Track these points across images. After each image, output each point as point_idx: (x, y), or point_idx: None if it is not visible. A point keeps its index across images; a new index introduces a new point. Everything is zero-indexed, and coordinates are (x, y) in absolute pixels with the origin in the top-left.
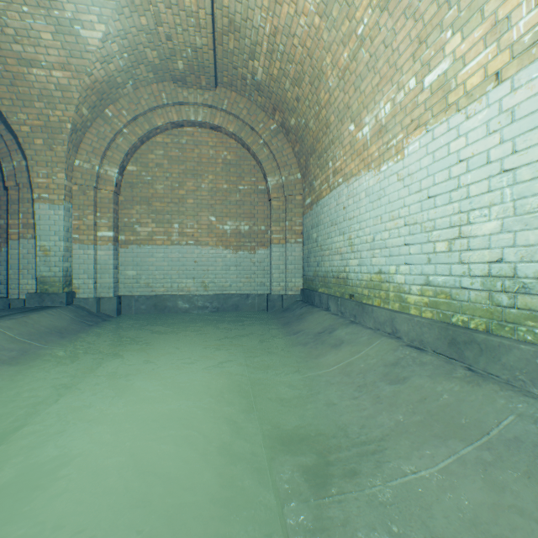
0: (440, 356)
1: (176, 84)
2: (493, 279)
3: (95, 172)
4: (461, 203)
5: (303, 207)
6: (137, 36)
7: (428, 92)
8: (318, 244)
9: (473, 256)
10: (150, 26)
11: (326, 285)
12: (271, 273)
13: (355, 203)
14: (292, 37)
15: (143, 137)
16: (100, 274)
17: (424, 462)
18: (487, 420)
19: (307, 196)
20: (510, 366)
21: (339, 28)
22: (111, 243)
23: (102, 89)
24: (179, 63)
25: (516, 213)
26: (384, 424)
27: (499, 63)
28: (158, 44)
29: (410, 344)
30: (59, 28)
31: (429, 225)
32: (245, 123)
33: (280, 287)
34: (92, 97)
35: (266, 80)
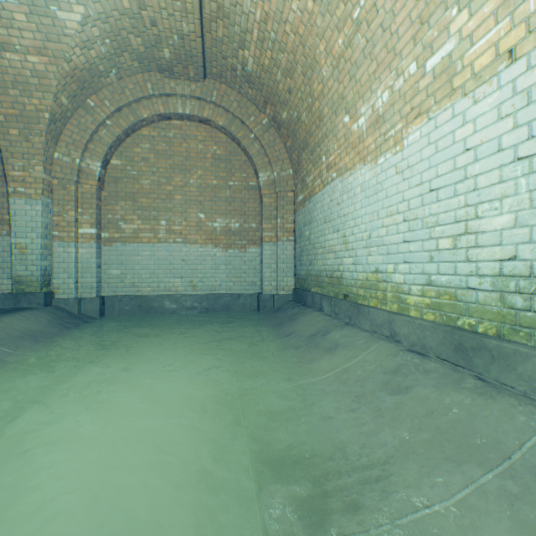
0: (444, 363)
1: (162, 74)
2: (506, 279)
3: (76, 166)
4: (468, 196)
5: (296, 204)
6: (119, 20)
7: (430, 76)
8: (310, 242)
9: (482, 254)
10: (133, 10)
11: (319, 284)
12: (262, 272)
13: (349, 199)
14: (283, 23)
15: (128, 129)
16: (82, 273)
17: (438, 493)
18: (507, 441)
19: (299, 192)
20: (528, 377)
21: (333, 12)
22: (93, 240)
23: (83, 77)
24: (165, 51)
25: (533, 206)
26: (387, 442)
27: (513, 39)
28: (142, 30)
29: (411, 348)
30: (33, 8)
31: (432, 220)
32: (236, 116)
33: (271, 287)
34: (71, 86)
35: (256, 71)
